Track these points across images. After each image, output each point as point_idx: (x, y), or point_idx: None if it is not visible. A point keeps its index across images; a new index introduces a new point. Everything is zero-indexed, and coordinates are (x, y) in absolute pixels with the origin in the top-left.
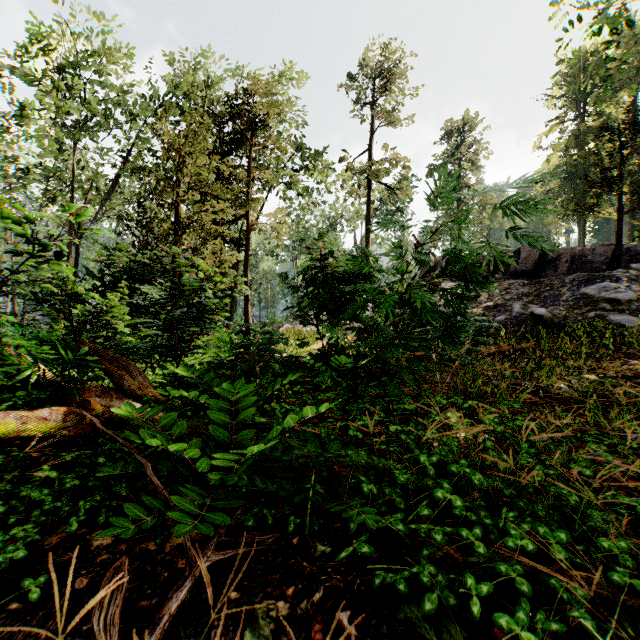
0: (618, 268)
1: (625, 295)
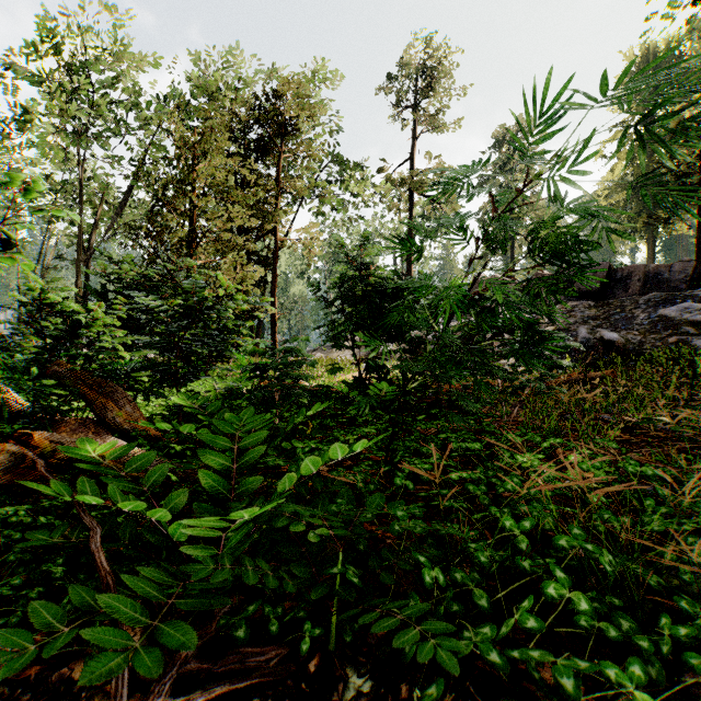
0: (700, 287)
1: None
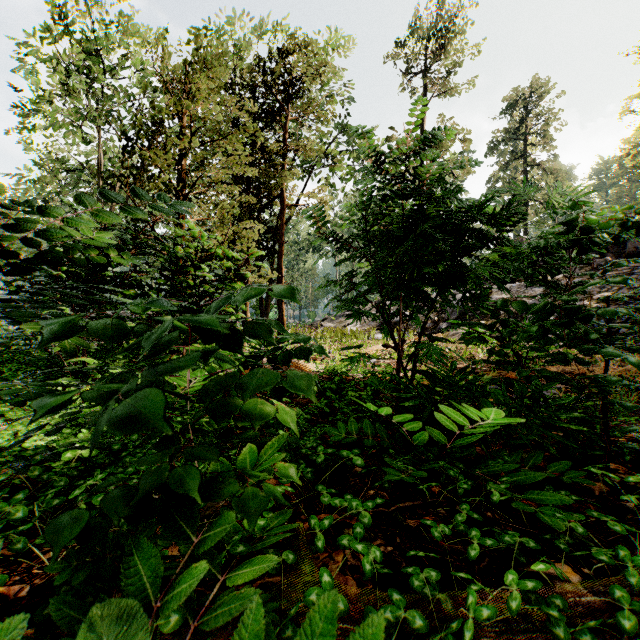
0: None
1: None
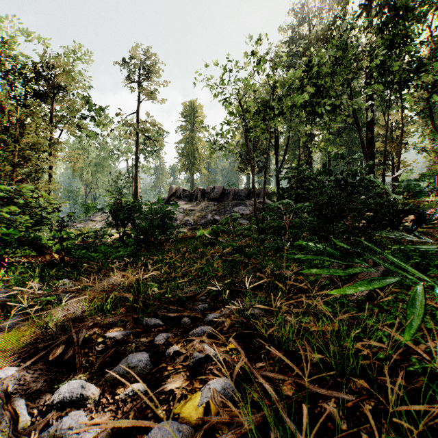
0: (249, 199)
1: (246, 212)
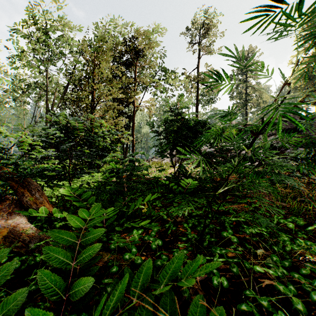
0: None
1: None
